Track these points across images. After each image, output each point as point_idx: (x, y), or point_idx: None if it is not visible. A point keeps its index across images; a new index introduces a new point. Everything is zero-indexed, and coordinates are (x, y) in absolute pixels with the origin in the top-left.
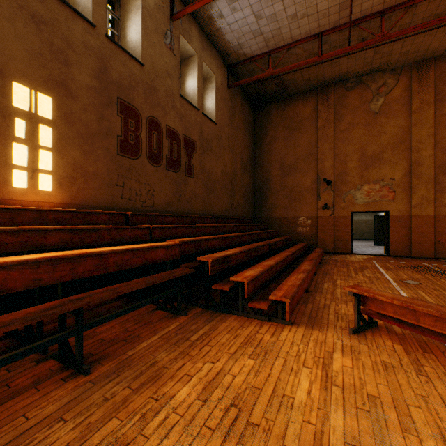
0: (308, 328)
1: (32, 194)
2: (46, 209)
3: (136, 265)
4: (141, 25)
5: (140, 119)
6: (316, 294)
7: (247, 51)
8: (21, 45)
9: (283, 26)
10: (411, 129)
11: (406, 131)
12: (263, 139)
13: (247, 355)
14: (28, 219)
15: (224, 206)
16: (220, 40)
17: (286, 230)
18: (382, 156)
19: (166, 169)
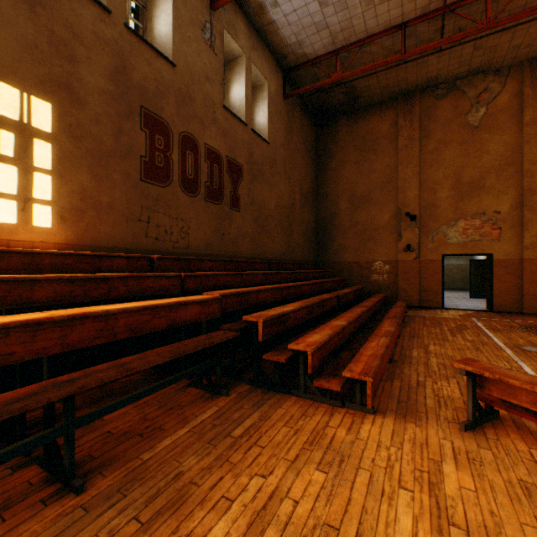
0: (399, 419)
1: (24, 231)
2: (40, 251)
3: (159, 329)
4: (171, 14)
5: (171, 135)
6: (404, 365)
7: (308, 50)
8: (8, 32)
9: (355, 16)
10: (523, 147)
11: (516, 149)
12: (328, 163)
13: (314, 463)
14: (15, 265)
15: (278, 248)
16: (274, 37)
17: (358, 278)
18: (484, 182)
19: (204, 200)
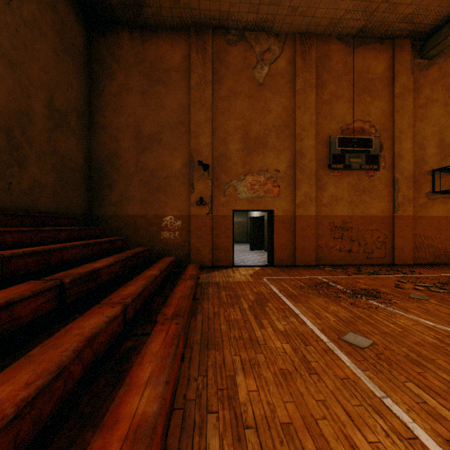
0: None
1: None
2: None
3: None
4: None
5: None
6: None
7: None
8: None
9: None
10: (296, 113)
11: (291, 114)
12: (107, 84)
13: None
14: None
15: None
16: None
17: (145, 236)
18: (268, 140)
19: None
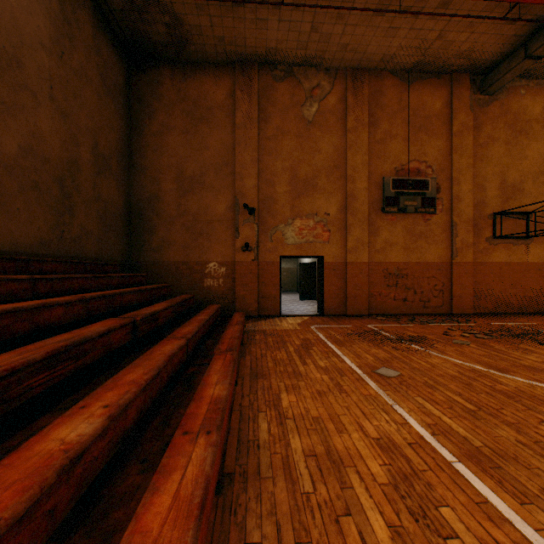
0: None
1: None
2: None
3: None
4: None
5: None
6: (248, 496)
7: None
8: None
9: None
10: (347, 153)
11: (342, 154)
12: (147, 124)
13: None
14: None
15: (32, 232)
16: None
17: (188, 283)
18: (317, 182)
19: None
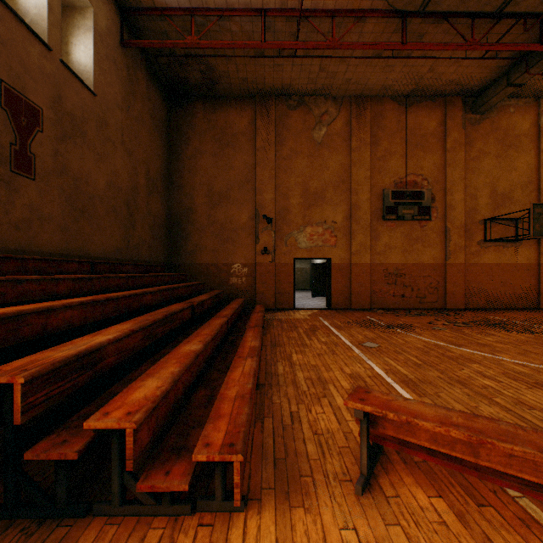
0: (282, 507)
1: None
2: None
3: None
4: None
5: None
6: (273, 390)
7: None
8: None
9: None
10: (351, 169)
11: (347, 170)
12: (183, 149)
13: None
14: None
15: (113, 243)
16: None
17: (216, 281)
18: (325, 195)
19: None
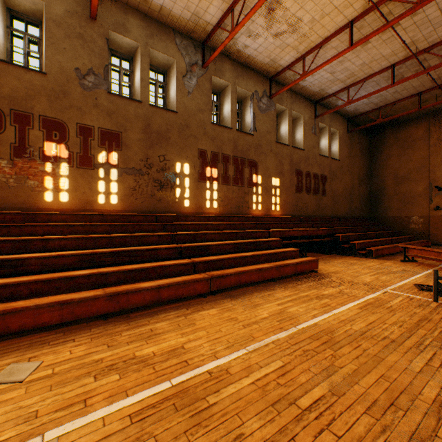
0: (382, 260)
1: (275, 212)
2: (281, 217)
3: (314, 235)
4: (302, 132)
5: (302, 174)
6: (397, 256)
7: (361, 110)
8: (273, 165)
9: (387, 97)
10: None
11: None
12: (378, 157)
13: (355, 260)
14: (278, 220)
15: (344, 210)
16: (342, 111)
17: (399, 226)
18: None
19: (312, 194)
